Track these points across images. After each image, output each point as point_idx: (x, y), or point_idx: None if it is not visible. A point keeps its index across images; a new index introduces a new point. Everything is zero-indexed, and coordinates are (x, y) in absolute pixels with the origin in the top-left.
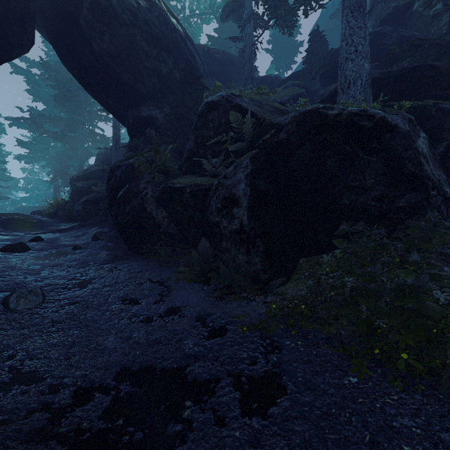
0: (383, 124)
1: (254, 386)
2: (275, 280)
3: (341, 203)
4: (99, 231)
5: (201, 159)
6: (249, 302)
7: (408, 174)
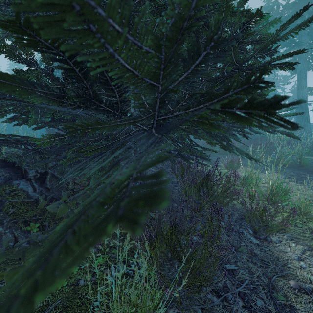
0: None
1: None
2: None
3: None
4: None
5: None
6: None
7: None
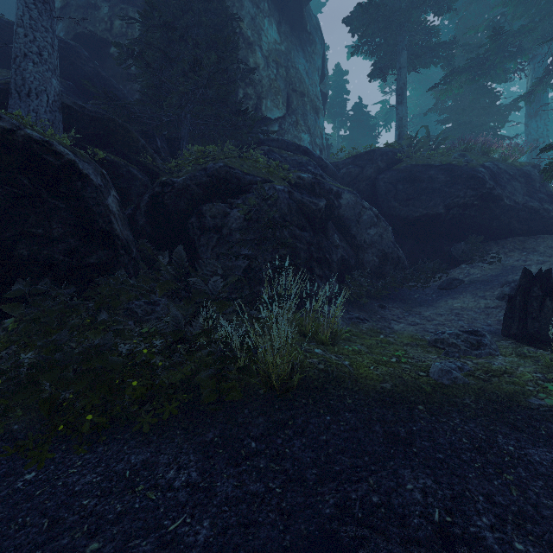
0: (74, 169)
1: None
2: None
3: (15, 254)
4: None
5: None
6: None
7: (100, 230)
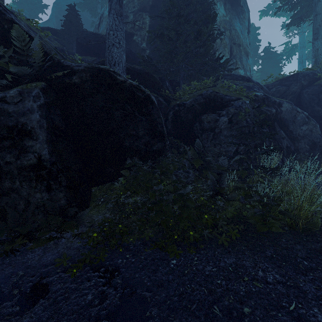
0: (149, 99)
1: (120, 320)
2: (83, 211)
3: (124, 145)
4: None
5: None
6: (57, 242)
7: (159, 131)
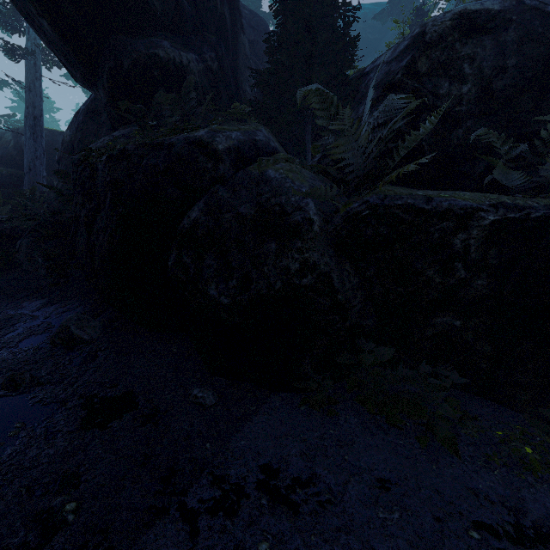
0: None
1: None
2: None
3: None
4: (73, 317)
5: (494, 140)
6: None
7: None
